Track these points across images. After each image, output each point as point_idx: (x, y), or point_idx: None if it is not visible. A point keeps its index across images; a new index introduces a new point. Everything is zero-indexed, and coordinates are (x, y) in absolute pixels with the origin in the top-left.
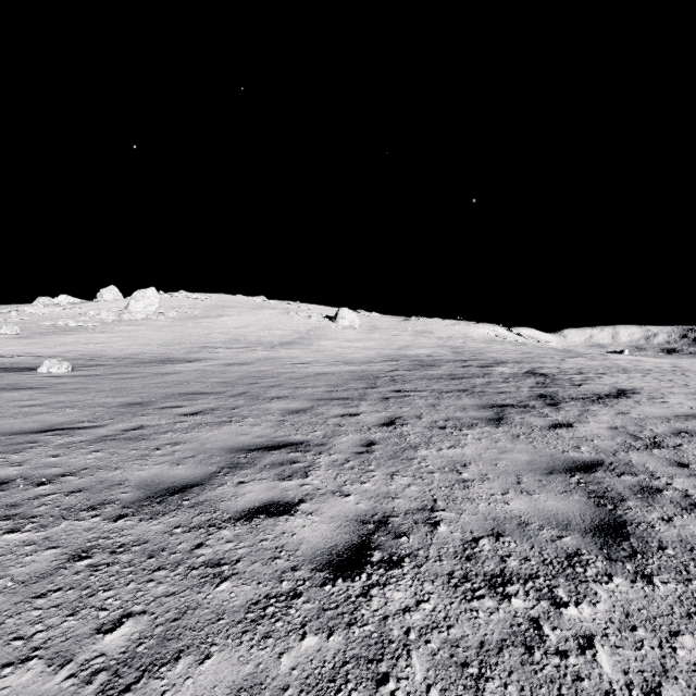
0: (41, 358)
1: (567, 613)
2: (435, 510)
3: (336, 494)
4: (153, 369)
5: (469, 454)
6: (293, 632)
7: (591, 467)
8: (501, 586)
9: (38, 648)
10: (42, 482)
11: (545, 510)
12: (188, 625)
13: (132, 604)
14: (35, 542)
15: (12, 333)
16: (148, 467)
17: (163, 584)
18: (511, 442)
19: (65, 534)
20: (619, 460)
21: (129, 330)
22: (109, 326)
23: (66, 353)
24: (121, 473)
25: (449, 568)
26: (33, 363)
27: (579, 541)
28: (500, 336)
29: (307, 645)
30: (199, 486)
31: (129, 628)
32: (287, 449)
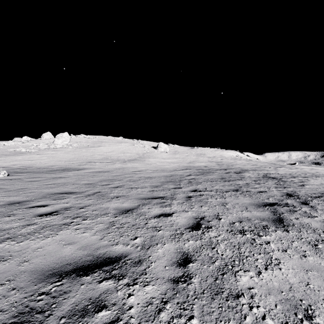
0: None
1: None
2: None
3: None
4: (55, 174)
5: (294, 282)
6: None
7: None
8: None
9: None
10: None
11: None
12: None
13: None
14: None
15: None
16: None
17: None
18: (318, 255)
19: None
20: None
21: (52, 153)
22: (42, 151)
23: (14, 165)
24: None
25: None
26: None
27: None
28: (239, 156)
29: None
30: None
31: None
32: (101, 273)
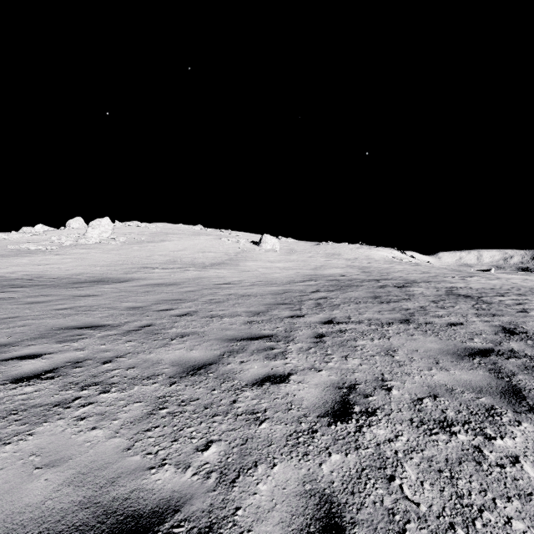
0: None
1: None
2: None
3: None
4: (79, 290)
5: None
6: None
7: None
8: None
9: None
10: None
11: None
12: None
13: None
14: None
15: None
16: None
17: None
18: None
19: None
20: None
21: (82, 252)
22: (65, 249)
23: (12, 274)
24: None
25: None
26: None
27: None
28: (397, 258)
29: None
30: None
31: None
32: None
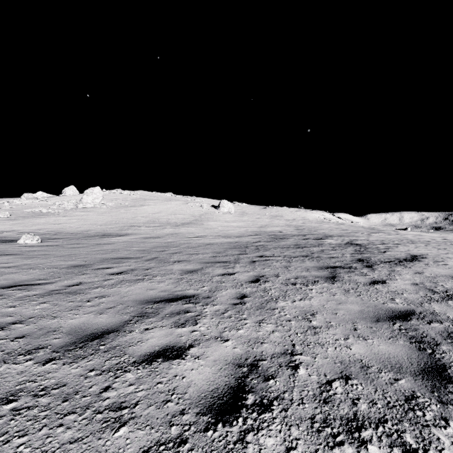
0: (22, 233)
1: None
2: (294, 354)
3: (218, 339)
4: (96, 241)
5: (315, 304)
6: None
7: (406, 315)
8: (357, 431)
9: None
10: None
11: (379, 354)
12: None
13: (39, 451)
14: None
15: (4, 216)
16: (79, 316)
17: (70, 429)
18: (344, 295)
19: (1, 377)
20: (426, 310)
21: (82, 214)
22: (69, 212)
23: (39, 230)
24: (57, 321)
25: (311, 411)
26: (15, 237)
27: (412, 383)
28: (327, 219)
29: None
30: (114, 332)
31: None
32: (183, 301)
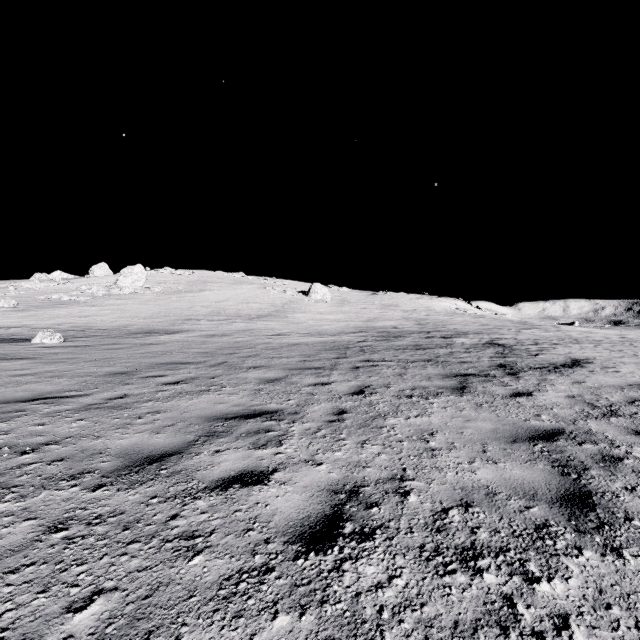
0: (36, 329)
1: (540, 590)
2: (405, 479)
3: (309, 463)
4: (139, 340)
5: (435, 422)
6: (264, 610)
7: (552, 435)
8: (473, 560)
9: (6, 629)
10: (26, 451)
11: (511, 479)
12: (159, 603)
13: (104, 579)
14: (13, 512)
15: (9, 306)
16: (129, 435)
17: (137, 558)
18: (475, 410)
19: (44, 504)
20: (579, 428)
21: (118, 303)
22: (99, 300)
23: (59, 325)
24: (102, 442)
25: (420, 540)
26: (27, 335)
27: (546, 511)
28: (461, 309)
29: (279, 625)
30: (177, 455)
31: (100, 606)
32: (262, 418)
